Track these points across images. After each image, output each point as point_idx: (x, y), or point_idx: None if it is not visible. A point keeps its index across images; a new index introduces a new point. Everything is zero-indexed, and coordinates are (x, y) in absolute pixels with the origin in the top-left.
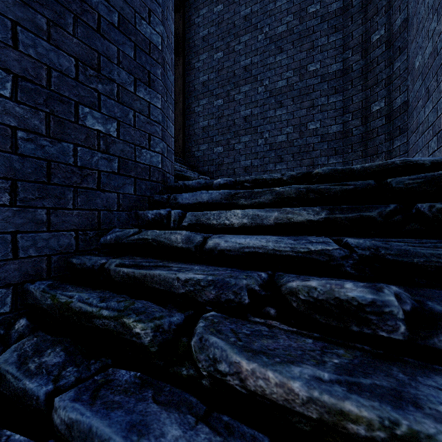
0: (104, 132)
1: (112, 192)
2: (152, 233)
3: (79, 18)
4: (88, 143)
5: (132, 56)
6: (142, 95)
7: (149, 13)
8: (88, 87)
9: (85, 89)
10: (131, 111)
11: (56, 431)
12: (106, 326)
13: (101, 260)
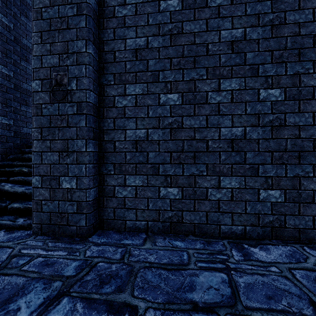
0: (9, 124)
1: (11, 143)
2: (28, 155)
3: (0, 90)
4: (3, 128)
5: (19, 96)
6: (23, 109)
7: (26, 79)
8: (3, 110)
9: (2, 111)
10: (19, 115)
11: (11, 181)
12: (17, 171)
13: (10, 162)
